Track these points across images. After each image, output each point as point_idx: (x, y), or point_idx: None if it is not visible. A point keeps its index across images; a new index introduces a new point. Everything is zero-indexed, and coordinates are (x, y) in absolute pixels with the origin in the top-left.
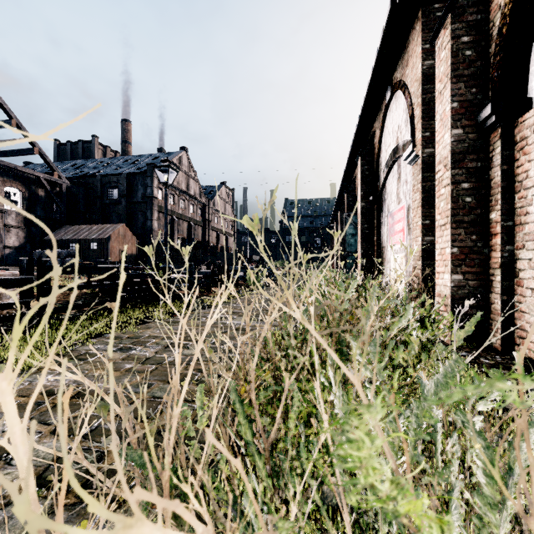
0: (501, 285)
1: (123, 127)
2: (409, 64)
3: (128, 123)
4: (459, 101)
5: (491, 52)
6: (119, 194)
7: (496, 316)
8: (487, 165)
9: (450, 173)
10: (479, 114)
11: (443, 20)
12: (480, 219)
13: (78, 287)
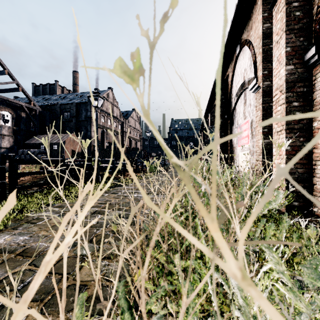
0: None
1: (73, 75)
2: (252, 28)
3: (76, 73)
4: (291, 46)
5: (313, 13)
6: (71, 116)
7: (318, 193)
8: (311, 90)
9: (284, 96)
10: (305, 55)
11: None
12: (305, 127)
13: (37, 173)
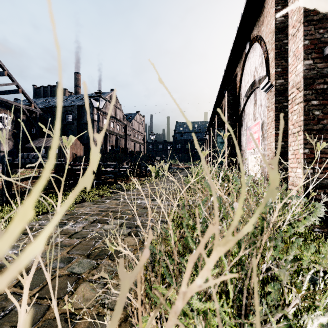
0: None
1: (75, 77)
2: (264, 23)
3: (78, 74)
4: (310, 39)
5: None
6: (72, 118)
7: None
8: None
9: (302, 94)
10: (326, 48)
11: None
12: (326, 128)
13: (33, 178)
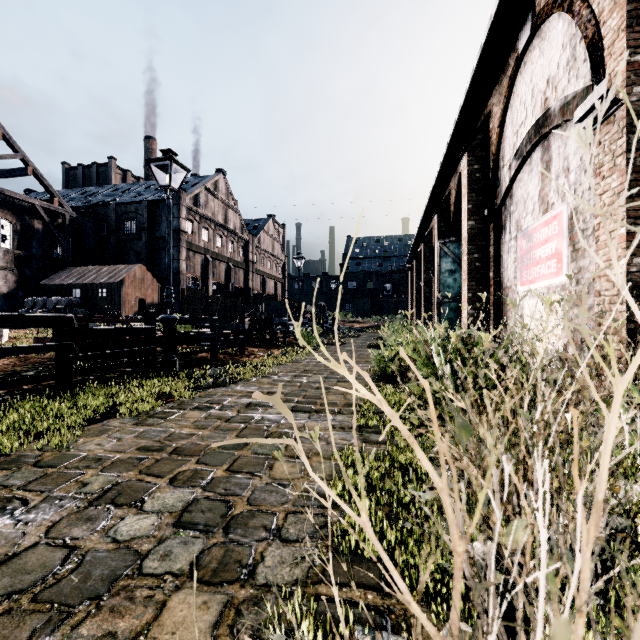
0: None
1: (146, 146)
2: None
3: (152, 140)
4: None
5: None
6: (138, 228)
7: None
8: None
9: None
10: None
11: None
12: None
13: None
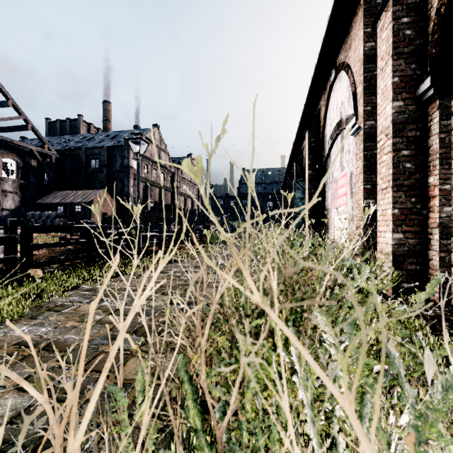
0: (438, 243)
1: (104, 107)
2: (352, 47)
3: (108, 103)
4: (399, 76)
5: (429, 32)
6: (101, 164)
7: (434, 271)
8: (425, 134)
9: (391, 142)
10: (418, 88)
11: (385, 3)
12: (419, 183)
13: (58, 244)
